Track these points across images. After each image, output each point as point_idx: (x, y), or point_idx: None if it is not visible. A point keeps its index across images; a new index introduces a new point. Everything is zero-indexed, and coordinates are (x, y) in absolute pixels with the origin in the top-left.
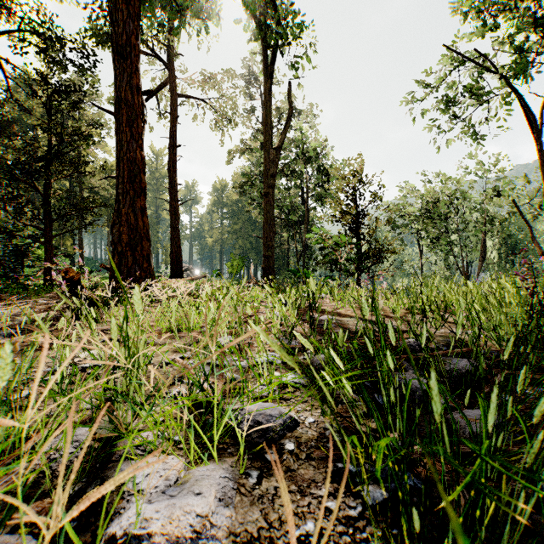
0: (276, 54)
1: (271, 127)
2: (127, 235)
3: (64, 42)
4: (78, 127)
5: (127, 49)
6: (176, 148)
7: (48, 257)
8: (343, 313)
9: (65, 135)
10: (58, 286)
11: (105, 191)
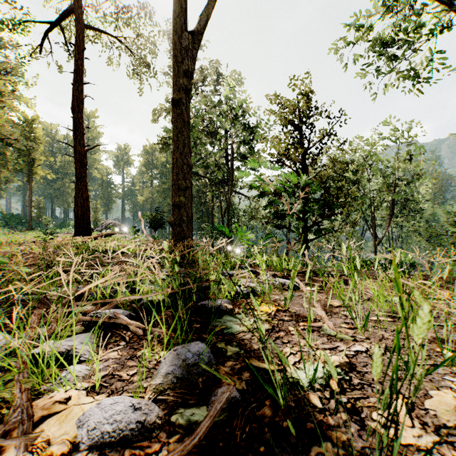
0: None
1: None
2: None
3: None
4: None
5: None
6: (82, 84)
7: None
8: None
9: None
10: None
11: (20, 143)
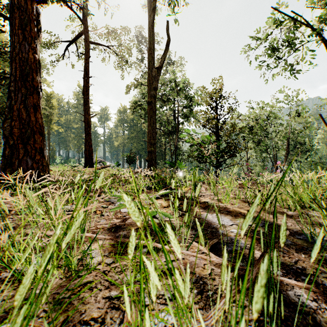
0: None
1: (153, 52)
2: (18, 129)
3: None
4: None
5: None
6: (88, 78)
7: None
8: (231, 208)
9: None
10: None
11: (45, 110)
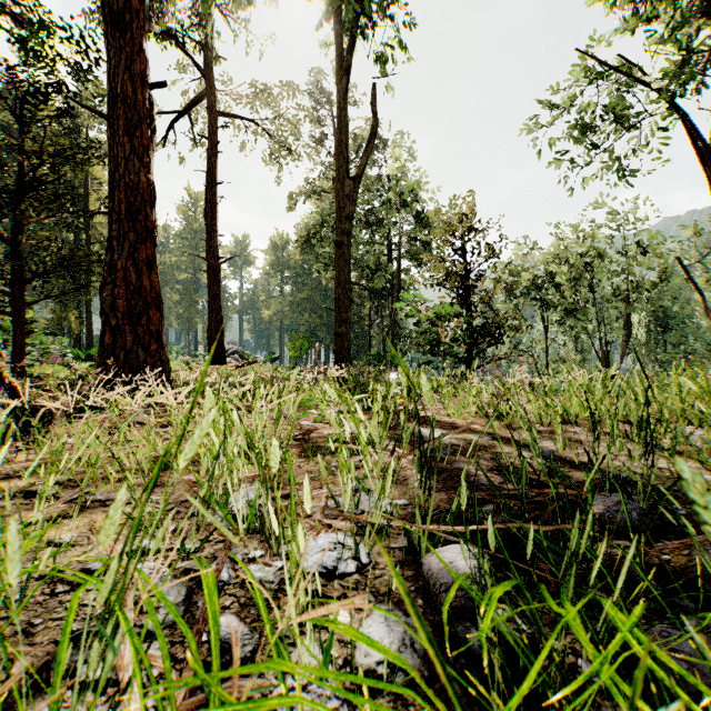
0: (353, 42)
1: (346, 149)
2: (124, 300)
3: (48, 25)
4: (65, 146)
5: (125, 18)
6: (216, 185)
7: (18, 334)
8: (460, 424)
9: (44, 157)
10: (36, 377)
11: None
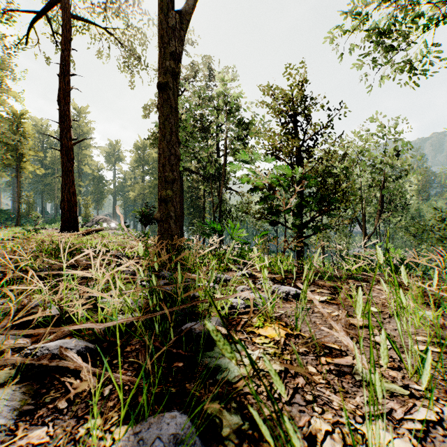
0: None
1: None
2: None
3: None
4: None
5: None
6: (69, 75)
7: None
8: None
9: None
10: None
11: (7, 137)
